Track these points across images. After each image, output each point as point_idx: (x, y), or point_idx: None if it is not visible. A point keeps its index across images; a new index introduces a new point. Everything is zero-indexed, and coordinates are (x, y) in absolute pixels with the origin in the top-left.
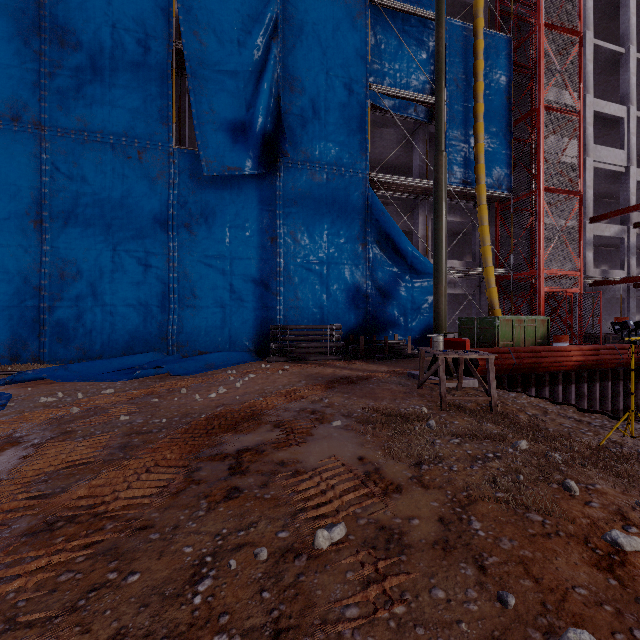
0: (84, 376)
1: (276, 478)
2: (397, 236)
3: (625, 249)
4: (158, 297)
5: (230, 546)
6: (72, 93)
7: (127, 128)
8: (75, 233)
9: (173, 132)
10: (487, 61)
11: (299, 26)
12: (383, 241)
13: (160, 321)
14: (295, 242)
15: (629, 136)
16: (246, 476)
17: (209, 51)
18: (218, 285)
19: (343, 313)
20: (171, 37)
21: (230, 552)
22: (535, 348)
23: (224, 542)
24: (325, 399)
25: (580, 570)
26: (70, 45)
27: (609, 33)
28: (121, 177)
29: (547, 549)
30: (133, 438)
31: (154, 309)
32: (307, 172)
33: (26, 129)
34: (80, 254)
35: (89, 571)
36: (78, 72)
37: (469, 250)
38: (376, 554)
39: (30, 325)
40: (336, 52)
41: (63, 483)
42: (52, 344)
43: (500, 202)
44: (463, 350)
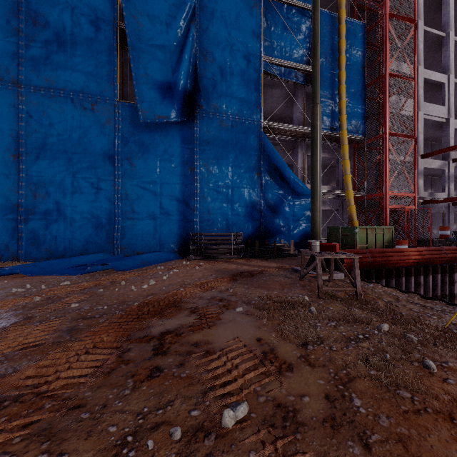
0: (49, 271)
1: (191, 358)
2: (283, 167)
3: (446, 177)
4: (106, 212)
5: (149, 425)
6: (42, 60)
7: (83, 86)
8: (44, 164)
9: (118, 90)
10: (348, 40)
11: (211, 13)
12: (272, 171)
13: (108, 229)
14: (208, 171)
15: (449, 96)
16: (166, 356)
17: (144, 30)
18: (151, 203)
19: (243, 224)
20: (116, 19)
21: (149, 431)
22: (385, 250)
23: (144, 421)
24: (230, 289)
25: (452, 448)
26: (40, 24)
27: (434, 22)
28: (79, 123)
29: (420, 426)
30: (79, 322)
31: (103, 221)
32: (217, 120)
33: (7, 86)
34: (48, 180)
35: (22, 453)
36: (46, 44)
37: (334, 178)
38: (275, 432)
39: (10, 233)
40: (238, 32)
41: (16, 363)
42: (27, 247)
43: (357, 143)
44: (334, 252)
